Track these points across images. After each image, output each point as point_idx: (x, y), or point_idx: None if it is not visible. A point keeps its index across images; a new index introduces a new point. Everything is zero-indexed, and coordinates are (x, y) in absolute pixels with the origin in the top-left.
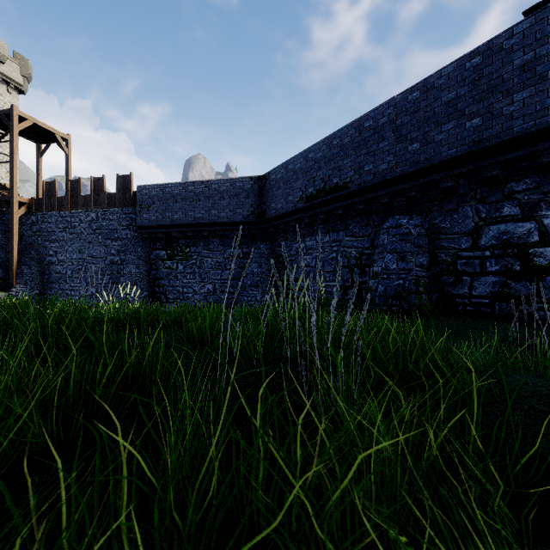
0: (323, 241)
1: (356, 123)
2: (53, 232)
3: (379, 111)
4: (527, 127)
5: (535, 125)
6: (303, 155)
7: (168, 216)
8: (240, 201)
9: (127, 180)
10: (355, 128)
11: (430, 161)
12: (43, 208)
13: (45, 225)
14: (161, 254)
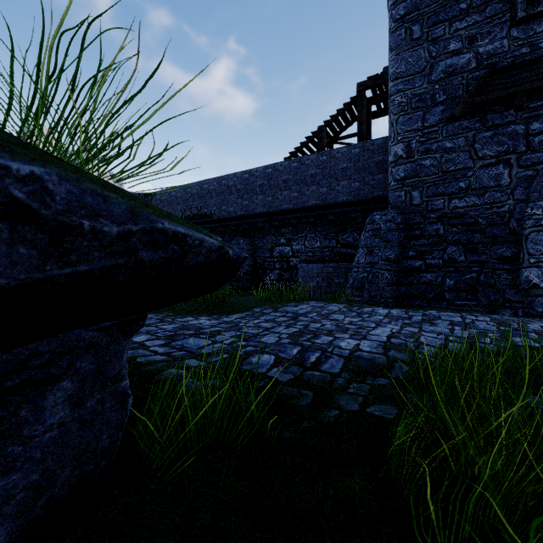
0: None
1: (217, 179)
2: None
3: (230, 177)
4: (286, 207)
5: (288, 207)
6: (183, 188)
7: None
8: None
9: None
10: (217, 182)
11: (253, 212)
12: None
13: None
14: None
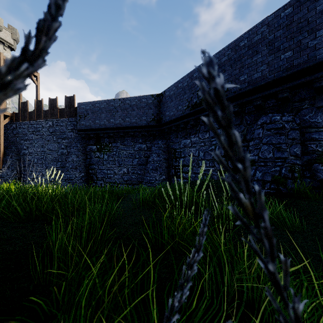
0: (204, 138)
1: (232, 44)
2: (26, 134)
3: (253, 31)
4: None
5: None
6: (189, 76)
7: (97, 122)
8: (145, 111)
9: (71, 100)
10: (231, 48)
11: (304, 65)
12: (20, 119)
13: (21, 130)
14: (93, 148)
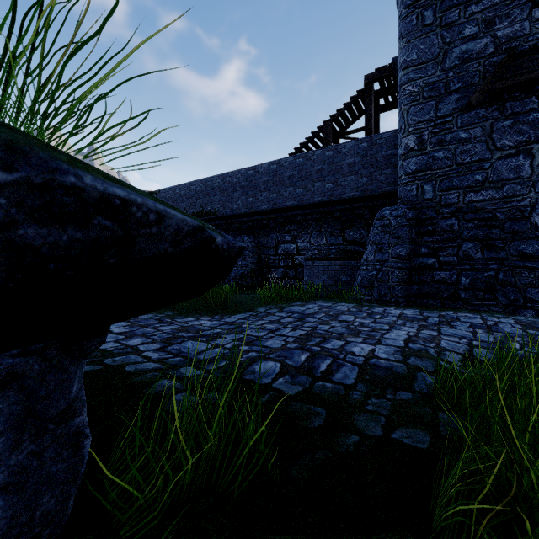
0: None
1: (221, 176)
2: None
3: (234, 174)
4: (291, 204)
5: (293, 204)
6: (187, 186)
7: None
8: None
9: None
10: (221, 179)
11: (257, 209)
12: None
13: None
14: None
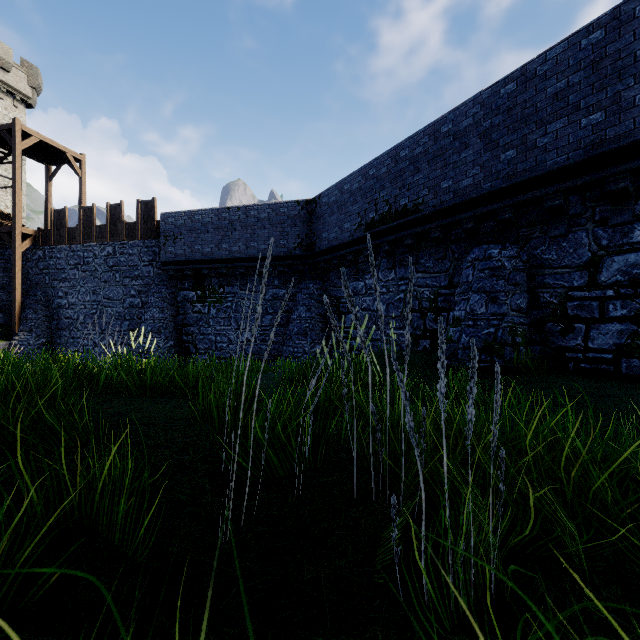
0: (387, 279)
1: (430, 128)
2: (63, 269)
3: (461, 111)
4: None
5: None
6: (362, 172)
7: (198, 249)
8: (284, 231)
9: (149, 207)
10: (429, 135)
11: (531, 173)
12: (51, 241)
13: (54, 261)
14: (189, 296)
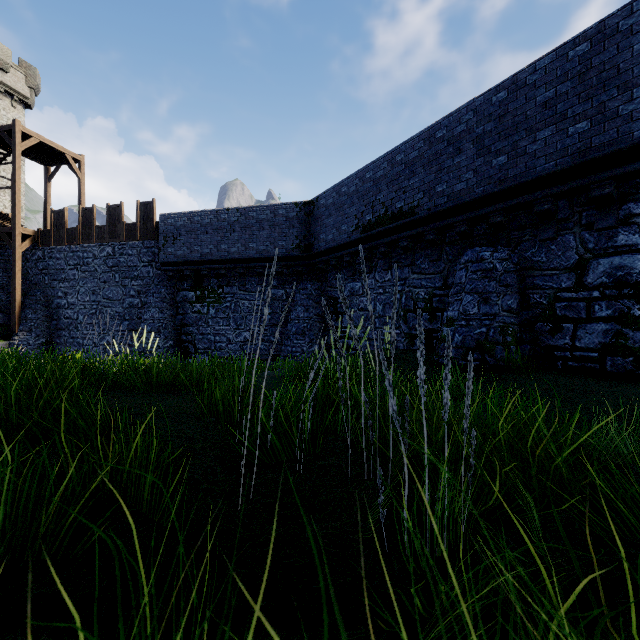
0: (384, 280)
1: (425, 133)
2: (62, 270)
3: (454, 117)
4: None
5: None
6: (360, 175)
7: (198, 250)
8: (283, 232)
9: (149, 208)
10: (424, 140)
11: (521, 178)
12: (50, 241)
13: (53, 262)
14: (188, 296)
